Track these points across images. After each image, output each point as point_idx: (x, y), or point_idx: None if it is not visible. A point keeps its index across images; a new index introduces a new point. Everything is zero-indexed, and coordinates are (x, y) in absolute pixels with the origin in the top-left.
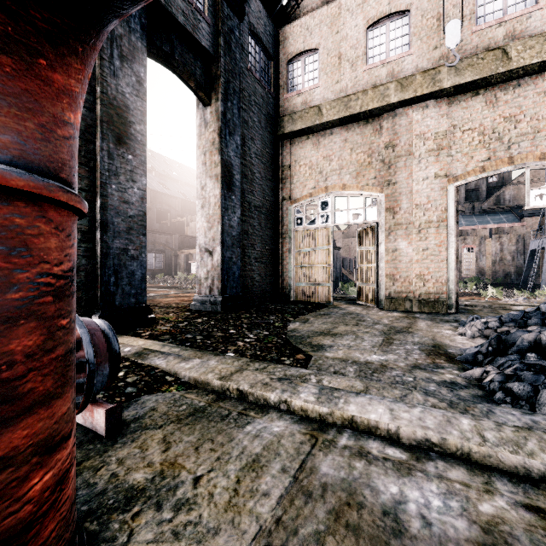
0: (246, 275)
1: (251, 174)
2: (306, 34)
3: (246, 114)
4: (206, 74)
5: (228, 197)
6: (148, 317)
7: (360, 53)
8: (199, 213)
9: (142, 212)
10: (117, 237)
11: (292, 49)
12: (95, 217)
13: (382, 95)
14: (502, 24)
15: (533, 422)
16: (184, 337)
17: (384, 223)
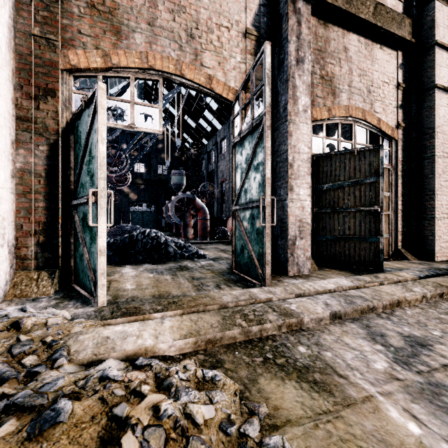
0: None
1: None
2: None
3: None
4: None
5: None
6: None
7: None
8: None
9: None
10: None
11: None
12: None
13: None
14: None
15: None
16: None
17: None
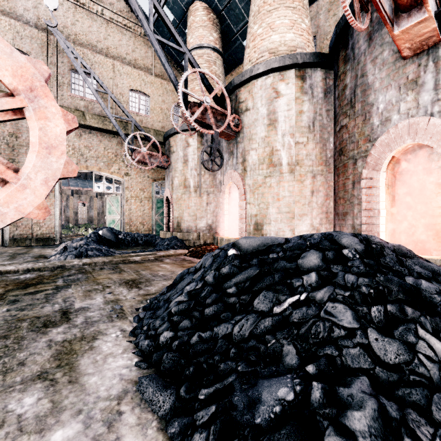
0: None
1: None
2: None
3: None
4: None
5: None
6: None
7: None
8: None
9: None
10: None
11: None
12: None
13: None
14: (83, 100)
15: (60, 260)
16: None
17: None
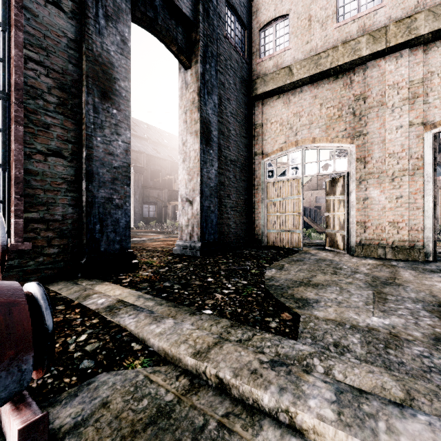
0: (223, 223)
1: (227, 131)
2: (277, 2)
3: (223, 77)
4: (186, 39)
5: (206, 151)
6: (131, 263)
7: (330, 12)
8: (180, 167)
9: (127, 163)
10: (102, 187)
11: (264, 18)
12: (82, 167)
13: (353, 49)
14: None
15: None
16: (162, 285)
17: (354, 172)
